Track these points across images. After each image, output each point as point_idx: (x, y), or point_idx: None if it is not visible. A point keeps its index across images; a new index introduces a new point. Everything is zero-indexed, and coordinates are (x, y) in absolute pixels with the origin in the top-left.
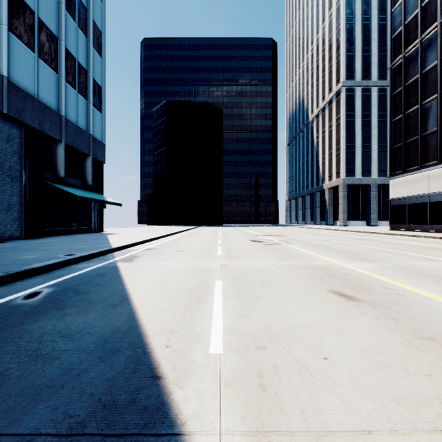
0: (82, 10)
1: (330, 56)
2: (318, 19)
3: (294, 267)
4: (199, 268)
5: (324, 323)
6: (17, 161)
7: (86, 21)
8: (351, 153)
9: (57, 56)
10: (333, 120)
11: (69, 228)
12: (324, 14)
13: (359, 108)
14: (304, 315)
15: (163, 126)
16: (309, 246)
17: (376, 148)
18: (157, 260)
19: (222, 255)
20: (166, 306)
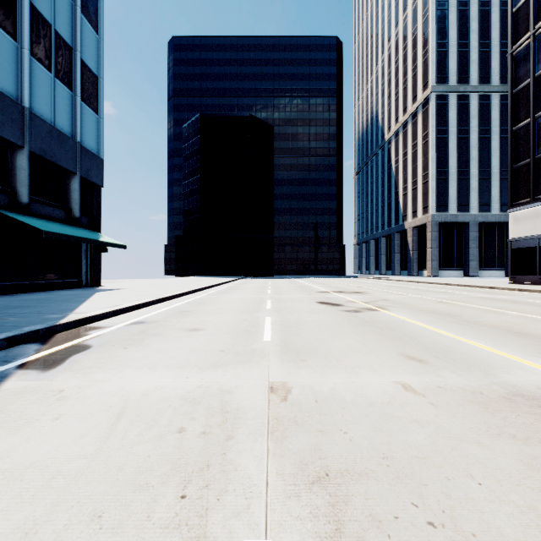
0: None
1: (414, 54)
2: (398, 8)
3: (477, 402)
4: (207, 411)
5: None
6: None
7: None
8: (444, 181)
9: (16, 13)
10: (418, 138)
11: (41, 281)
12: (405, 1)
13: (454, 121)
14: None
15: (196, 147)
16: (429, 316)
17: (476, 174)
18: (120, 364)
19: (272, 344)
20: None
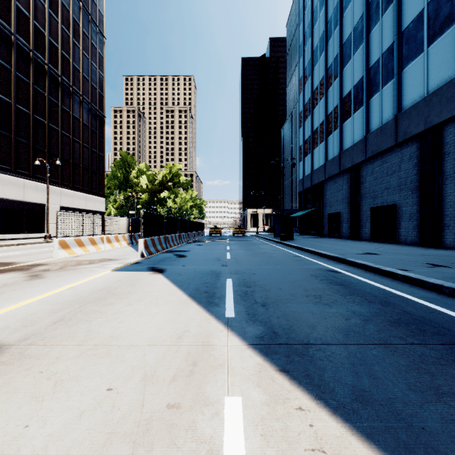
0: None
1: None
2: None
3: None
4: None
5: None
6: None
7: None
8: None
9: None
10: None
11: None
12: None
13: None
14: None
15: None
16: None
17: None
18: None
19: None
20: None
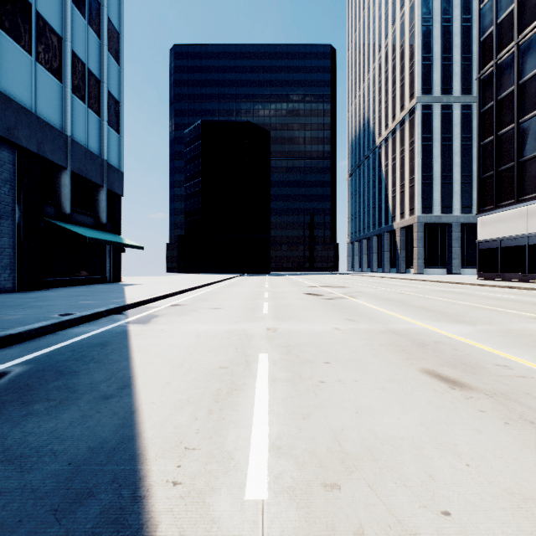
0: (94, 3)
1: (402, 65)
2: (387, 21)
3: (366, 332)
4: (238, 334)
5: (428, 432)
6: (8, 192)
7: (99, 18)
8: (428, 185)
9: (61, 60)
10: (405, 144)
11: (77, 277)
12: (394, 15)
13: (438, 129)
14: (394, 417)
15: (197, 152)
16: (381, 302)
17: (458, 178)
18: (183, 322)
19: (268, 314)
20: (185, 398)
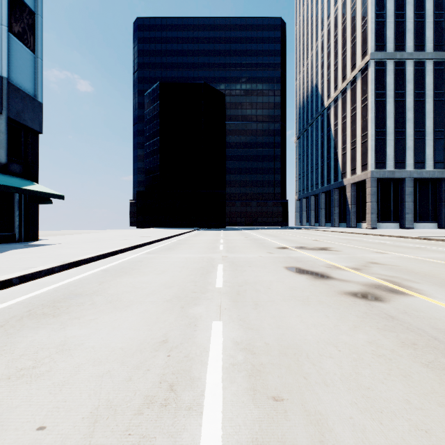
0: None
1: (353, 26)
2: None
3: None
4: None
5: None
6: None
7: None
8: (382, 140)
9: None
10: (357, 102)
11: None
12: None
13: (391, 85)
14: None
15: (155, 112)
16: None
17: (411, 134)
18: None
19: None
20: None
